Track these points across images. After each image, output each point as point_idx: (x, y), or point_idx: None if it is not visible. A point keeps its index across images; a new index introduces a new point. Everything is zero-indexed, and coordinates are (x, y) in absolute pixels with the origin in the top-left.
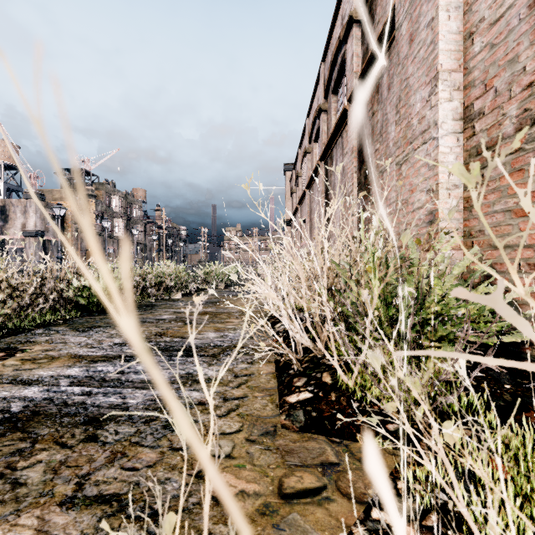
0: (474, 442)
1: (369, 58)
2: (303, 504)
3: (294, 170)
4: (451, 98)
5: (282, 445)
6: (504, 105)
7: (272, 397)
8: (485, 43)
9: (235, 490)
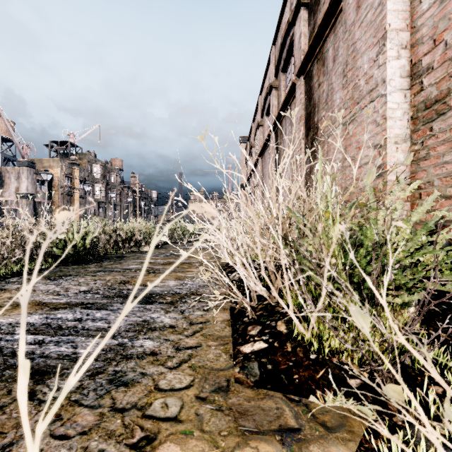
0: None
1: (315, 35)
2: None
3: (248, 142)
4: (399, 56)
5: (236, 404)
6: None
7: (226, 346)
8: None
9: None
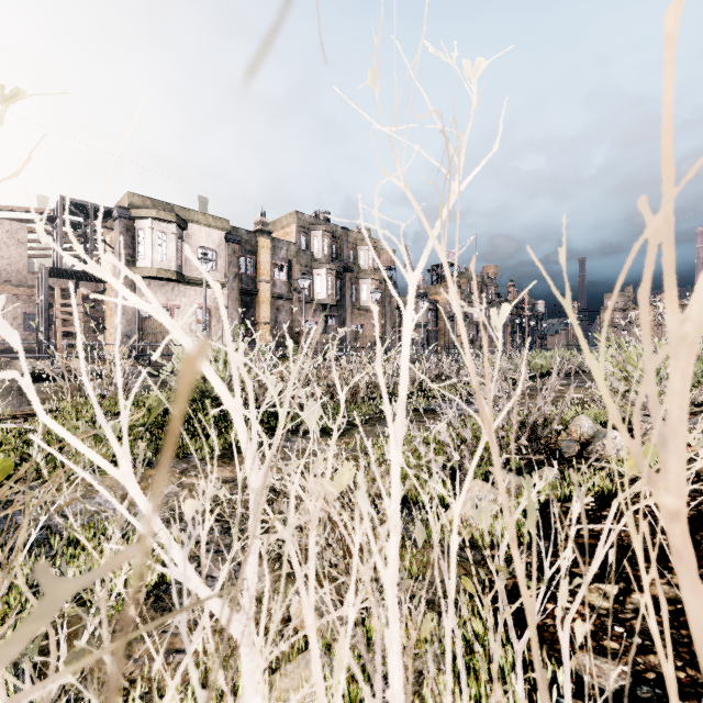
0: None
1: None
2: None
3: None
4: None
5: None
6: None
7: None
8: None
9: None
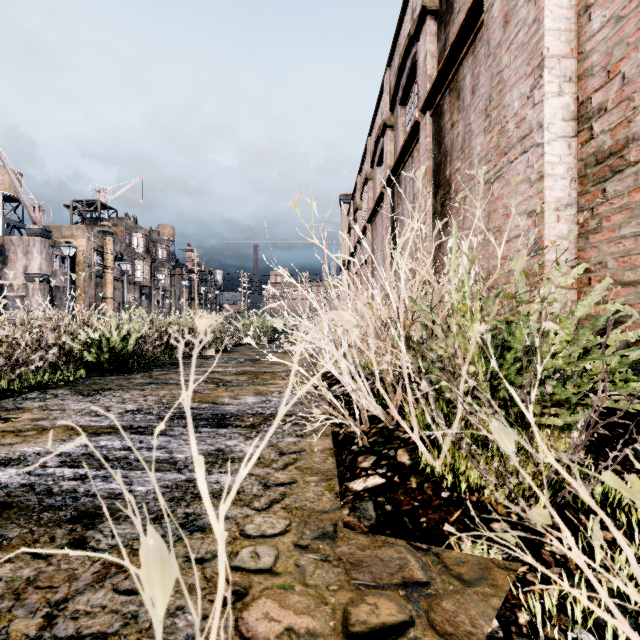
0: None
1: (447, 56)
2: None
3: (353, 202)
4: (561, 92)
5: (346, 553)
6: (636, 96)
7: (329, 482)
8: (607, 17)
9: (278, 627)
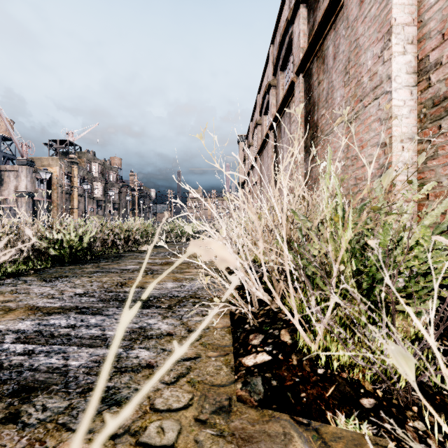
0: None
1: (315, 32)
2: None
3: (247, 141)
4: (405, 51)
5: (239, 428)
6: None
7: (226, 357)
8: None
9: None
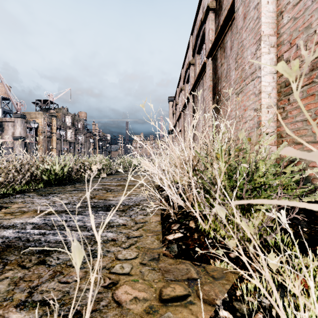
0: (293, 270)
1: (219, 31)
2: (174, 306)
3: (174, 101)
4: (269, 52)
5: (163, 266)
6: (302, 55)
7: (157, 236)
8: (290, 17)
9: (131, 296)
